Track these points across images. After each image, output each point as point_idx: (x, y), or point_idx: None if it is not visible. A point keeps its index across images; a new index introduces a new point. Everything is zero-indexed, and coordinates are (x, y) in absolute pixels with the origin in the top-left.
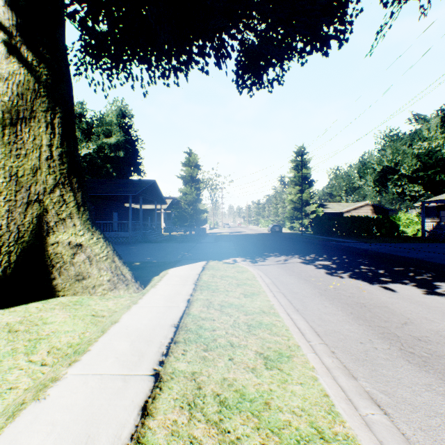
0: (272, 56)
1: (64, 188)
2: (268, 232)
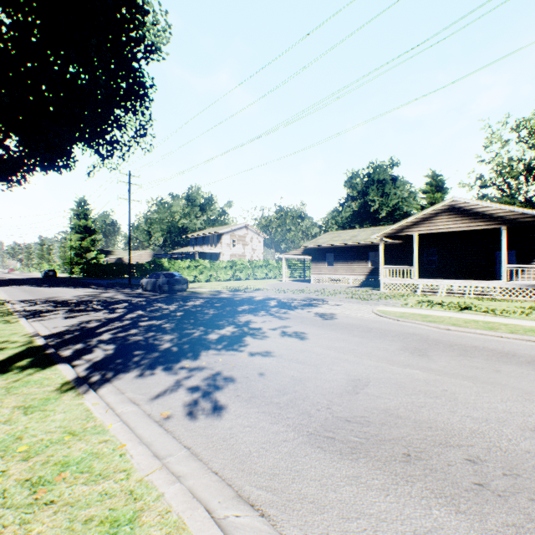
0: (17, 172)
1: None
2: (42, 277)
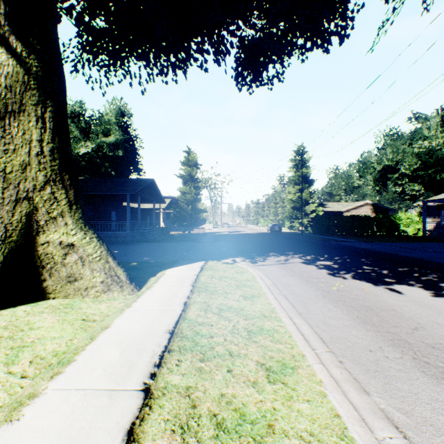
0: (272, 52)
1: (55, 185)
2: (267, 232)
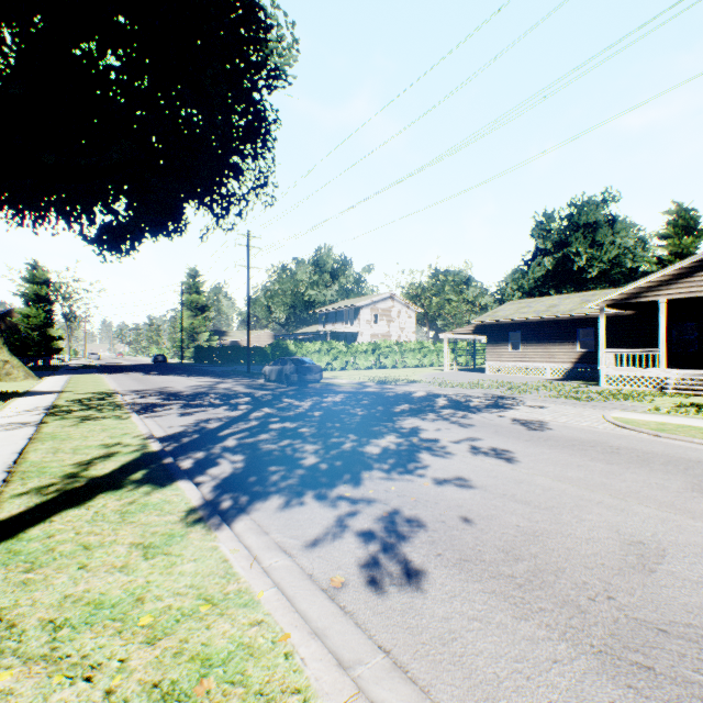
0: (127, 240)
1: None
2: (152, 363)
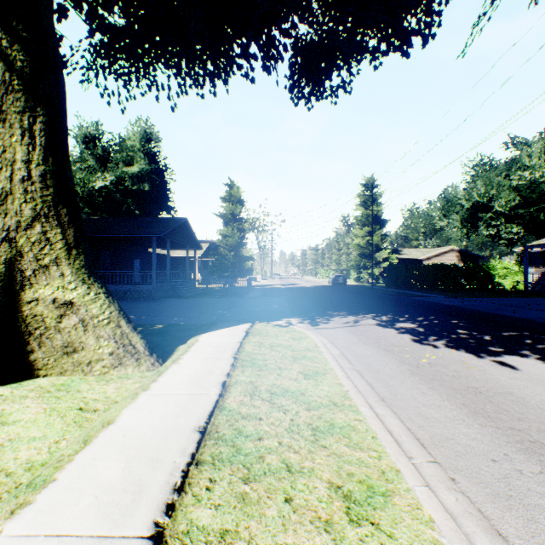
0: (337, 55)
1: (47, 222)
2: (328, 284)
